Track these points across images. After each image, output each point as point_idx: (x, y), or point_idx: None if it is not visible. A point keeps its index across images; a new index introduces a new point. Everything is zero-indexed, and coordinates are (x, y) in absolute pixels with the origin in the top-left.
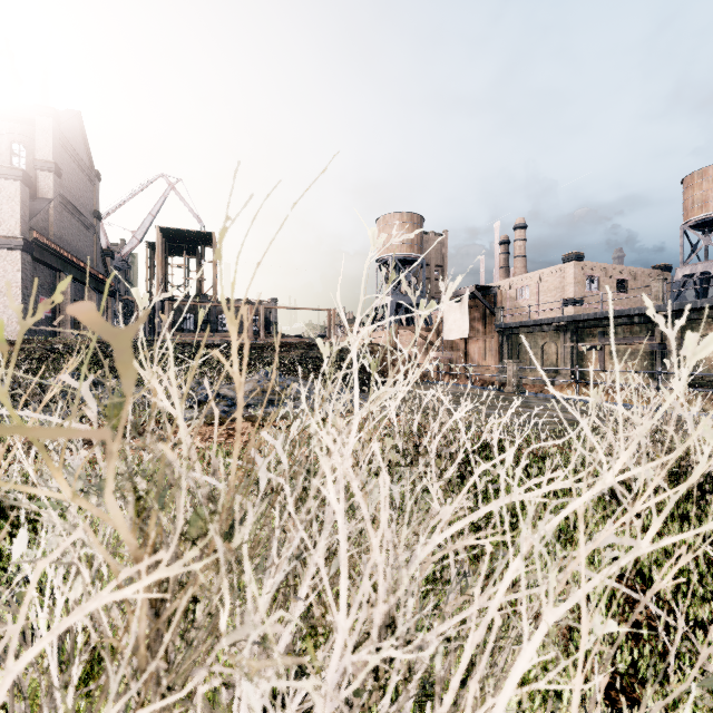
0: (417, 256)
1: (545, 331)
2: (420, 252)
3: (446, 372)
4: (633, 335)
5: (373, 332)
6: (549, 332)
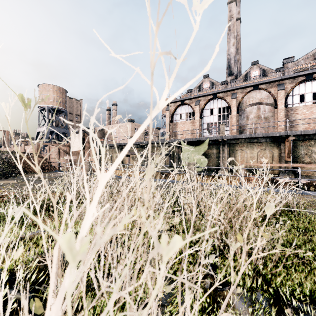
0: (63, 109)
1: (112, 148)
2: (65, 107)
3: (63, 166)
4: (138, 151)
5: (26, 146)
6: (114, 149)
